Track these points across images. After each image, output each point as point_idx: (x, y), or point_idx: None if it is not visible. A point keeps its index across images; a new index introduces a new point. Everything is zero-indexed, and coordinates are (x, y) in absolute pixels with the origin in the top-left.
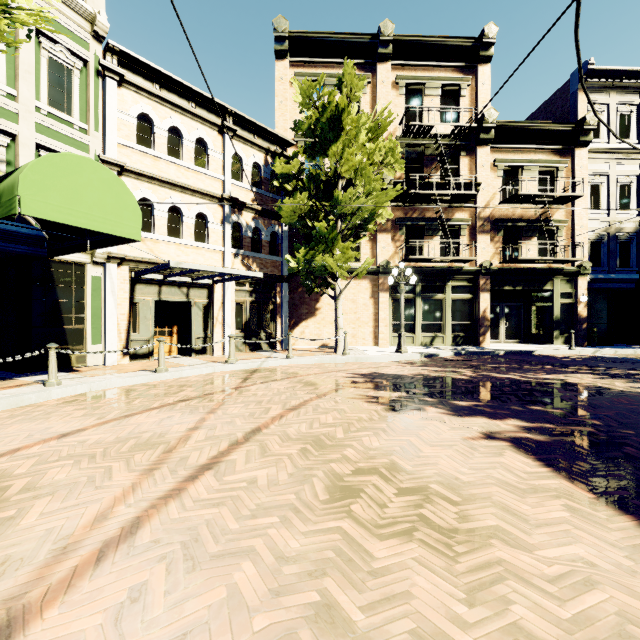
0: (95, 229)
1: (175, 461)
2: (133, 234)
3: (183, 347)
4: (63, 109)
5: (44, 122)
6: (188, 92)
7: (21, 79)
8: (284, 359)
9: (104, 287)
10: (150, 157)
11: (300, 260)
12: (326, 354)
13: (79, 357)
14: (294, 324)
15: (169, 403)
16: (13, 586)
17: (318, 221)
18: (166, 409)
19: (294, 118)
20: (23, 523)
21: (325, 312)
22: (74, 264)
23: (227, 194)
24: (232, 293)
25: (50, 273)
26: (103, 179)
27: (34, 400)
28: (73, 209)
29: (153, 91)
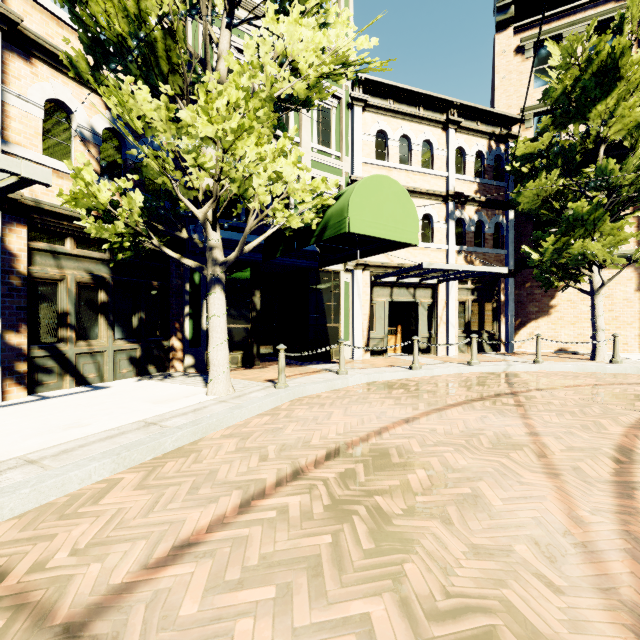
0: (389, 238)
1: (568, 469)
2: (413, 239)
3: (406, 346)
4: (325, 144)
5: (315, 158)
6: (416, 98)
7: (303, 128)
8: (532, 364)
9: (352, 291)
10: (385, 169)
11: (547, 250)
12: (580, 361)
13: (336, 351)
14: (519, 324)
15: (461, 401)
16: (583, 574)
17: (566, 201)
18: (467, 407)
19: (519, 91)
20: (494, 504)
21: (563, 310)
22: (333, 272)
23: (451, 190)
24: (455, 292)
25: (319, 281)
26: (394, 192)
27: (340, 385)
28: (377, 223)
29: (388, 107)
